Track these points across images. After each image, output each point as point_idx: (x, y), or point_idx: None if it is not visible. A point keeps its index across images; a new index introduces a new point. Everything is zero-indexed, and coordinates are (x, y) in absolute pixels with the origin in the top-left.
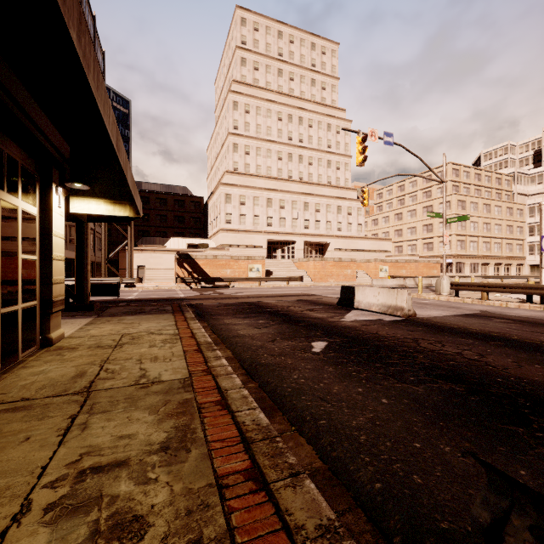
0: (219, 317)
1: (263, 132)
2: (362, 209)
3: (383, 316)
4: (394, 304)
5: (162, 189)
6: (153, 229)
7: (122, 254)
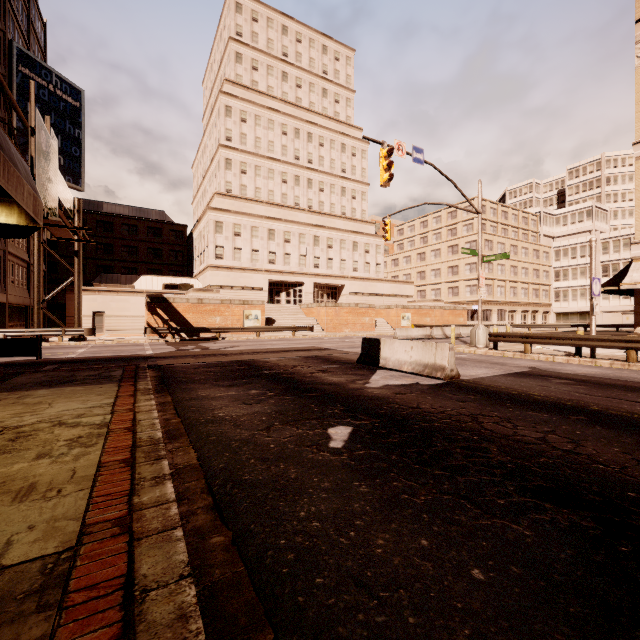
0: (192, 386)
1: (263, 147)
2: (381, 246)
3: (419, 378)
4: (433, 362)
5: (131, 213)
6: (118, 265)
7: (71, 296)
